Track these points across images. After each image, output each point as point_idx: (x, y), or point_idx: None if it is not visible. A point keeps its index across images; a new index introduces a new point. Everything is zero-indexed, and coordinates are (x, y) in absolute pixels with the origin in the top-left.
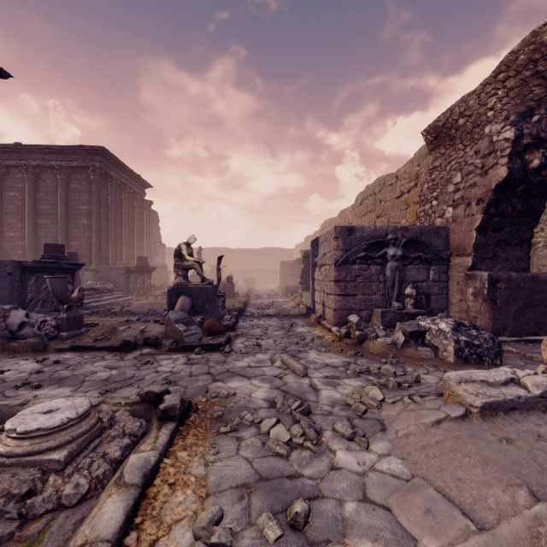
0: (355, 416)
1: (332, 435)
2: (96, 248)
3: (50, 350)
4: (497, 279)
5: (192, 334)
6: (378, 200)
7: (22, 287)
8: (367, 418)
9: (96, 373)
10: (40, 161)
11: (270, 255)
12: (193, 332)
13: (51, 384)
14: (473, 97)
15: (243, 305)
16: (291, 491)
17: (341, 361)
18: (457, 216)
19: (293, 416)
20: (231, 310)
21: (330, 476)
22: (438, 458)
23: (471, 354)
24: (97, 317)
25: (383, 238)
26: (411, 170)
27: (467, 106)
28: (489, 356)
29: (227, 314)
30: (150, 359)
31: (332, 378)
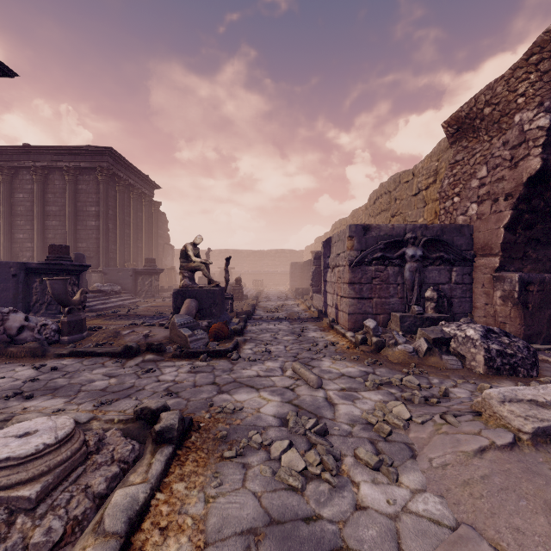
0: (379, 438)
1: (353, 462)
2: (103, 249)
3: (49, 356)
4: (529, 281)
5: (198, 339)
6: (393, 198)
7: (27, 289)
8: (392, 441)
9: (93, 381)
10: (48, 163)
11: (280, 257)
12: (199, 337)
13: (45, 394)
14: (501, 83)
15: (252, 308)
16: (308, 540)
17: (358, 370)
18: (482, 213)
19: (308, 438)
20: (239, 313)
21: (354, 519)
22: (486, 498)
23: (503, 364)
24: (101, 320)
25: (401, 238)
26: (429, 166)
27: (494, 93)
28: (524, 367)
29: (235, 318)
30: (153, 366)
31: (349, 390)
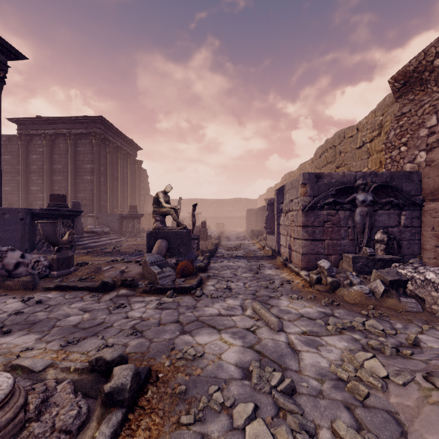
0: (356, 402)
1: None
2: (96, 198)
3: (39, 289)
4: None
5: (166, 276)
6: (338, 152)
7: (32, 230)
8: (372, 406)
9: (69, 316)
10: (55, 130)
11: (237, 204)
12: (167, 274)
13: (22, 328)
14: None
15: (214, 247)
16: None
17: (316, 311)
18: (432, 160)
19: (274, 400)
20: (204, 252)
21: None
22: None
23: None
24: (89, 256)
25: (351, 184)
26: (374, 120)
27: None
28: None
29: (200, 256)
30: (124, 301)
31: (310, 334)
